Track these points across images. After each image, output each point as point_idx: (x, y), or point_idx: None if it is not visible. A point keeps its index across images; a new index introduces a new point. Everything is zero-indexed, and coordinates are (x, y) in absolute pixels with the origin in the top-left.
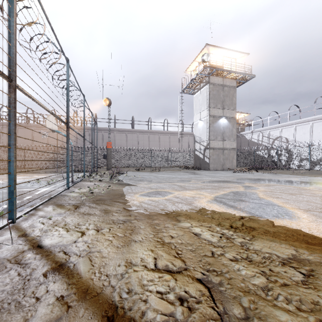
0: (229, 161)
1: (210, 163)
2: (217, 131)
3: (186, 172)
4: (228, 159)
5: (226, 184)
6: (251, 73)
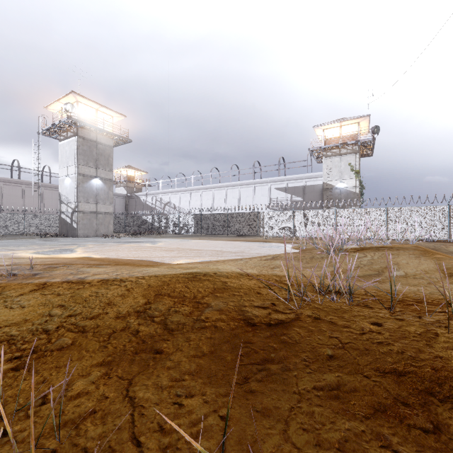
0: (104, 226)
1: (79, 228)
2: (89, 192)
3: (39, 240)
4: (103, 224)
5: (66, 246)
6: (128, 137)
